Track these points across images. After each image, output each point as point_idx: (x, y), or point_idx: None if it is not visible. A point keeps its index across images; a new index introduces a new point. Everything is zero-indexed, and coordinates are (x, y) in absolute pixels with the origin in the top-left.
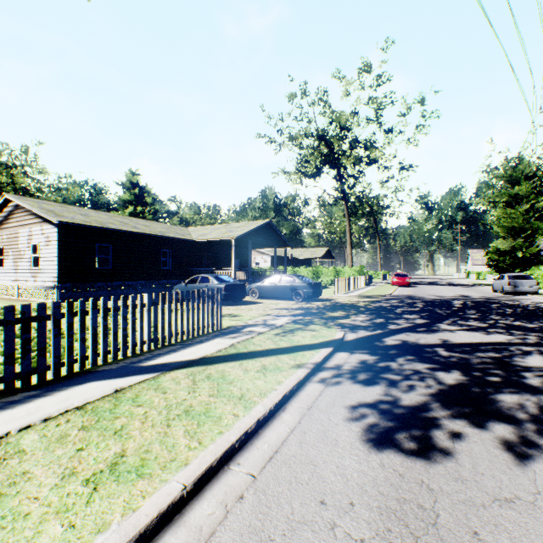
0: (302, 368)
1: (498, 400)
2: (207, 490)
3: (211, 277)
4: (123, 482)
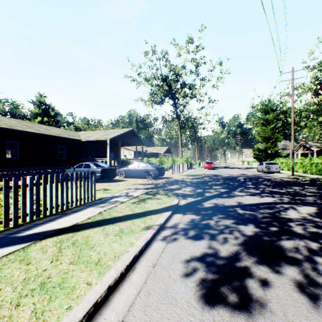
0: (150, 230)
1: (282, 245)
2: None
3: (92, 164)
4: None
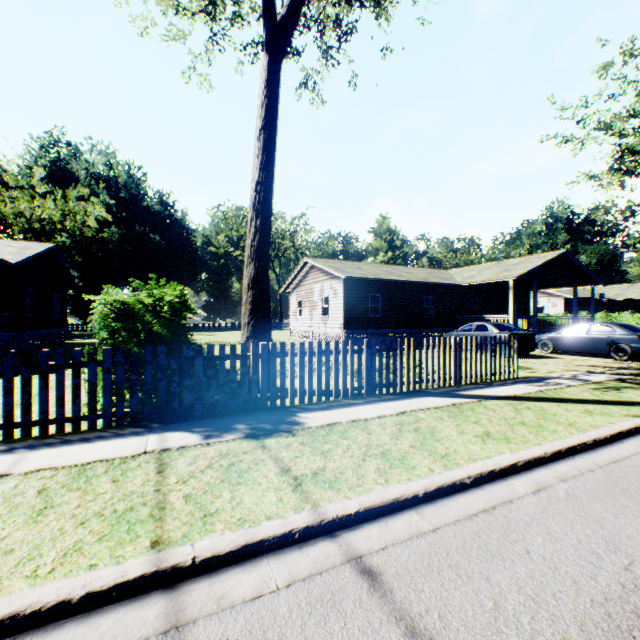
0: (639, 418)
1: None
2: (560, 462)
3: (489, 325)
4: (498, 441)
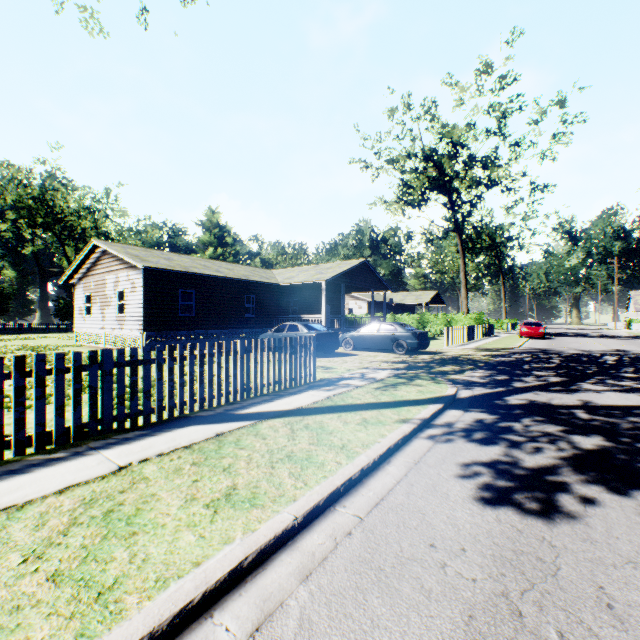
0: (407, 423)
1: None
2: (316, 525)
3: (300, 324)
4: (239, 509)
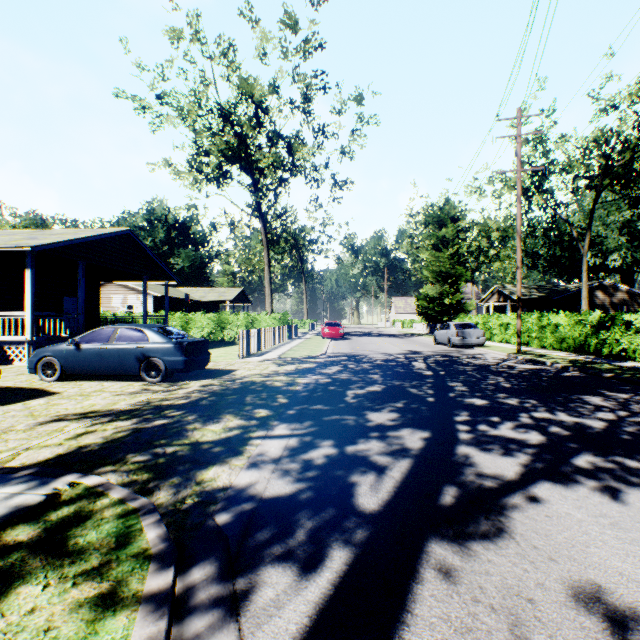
0: None
1: None
2: None
3: None
4: None
